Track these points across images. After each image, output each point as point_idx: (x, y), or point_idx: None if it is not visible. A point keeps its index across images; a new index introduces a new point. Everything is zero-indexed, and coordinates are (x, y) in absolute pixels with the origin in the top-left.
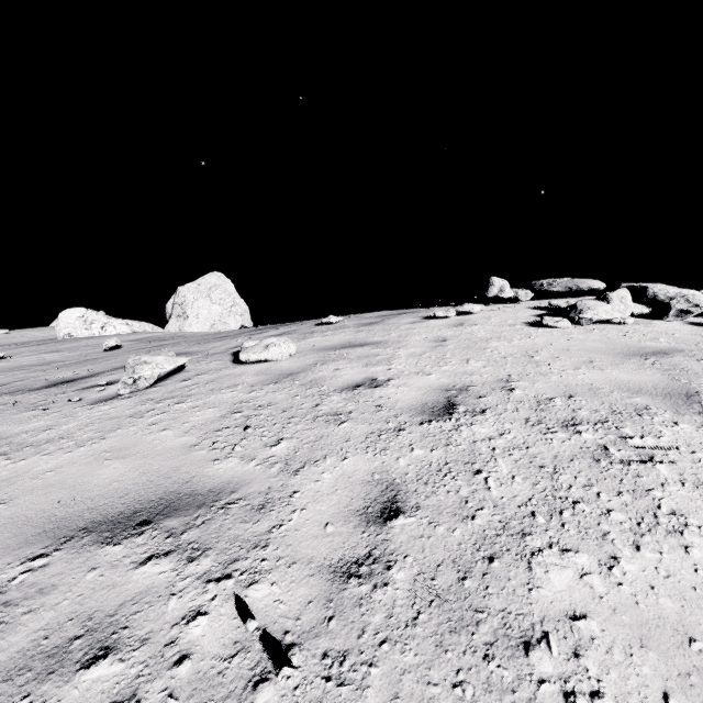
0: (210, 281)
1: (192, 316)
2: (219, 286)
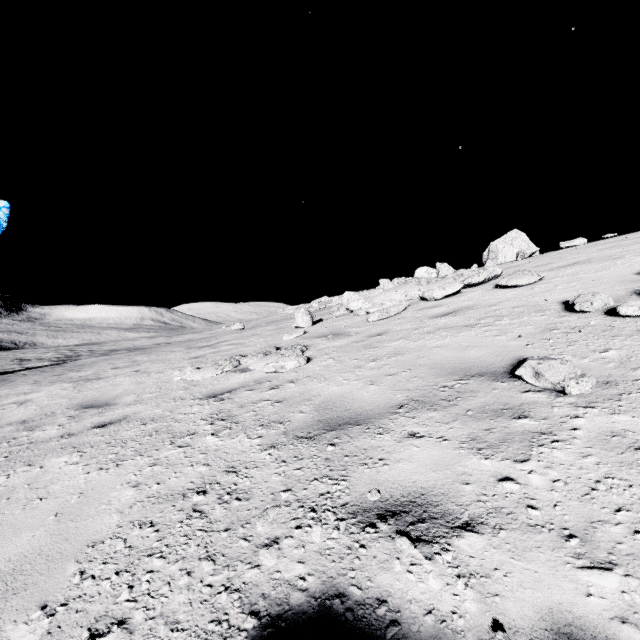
0: (511, 236)
1: (502, 257)
2: (517, 237)
